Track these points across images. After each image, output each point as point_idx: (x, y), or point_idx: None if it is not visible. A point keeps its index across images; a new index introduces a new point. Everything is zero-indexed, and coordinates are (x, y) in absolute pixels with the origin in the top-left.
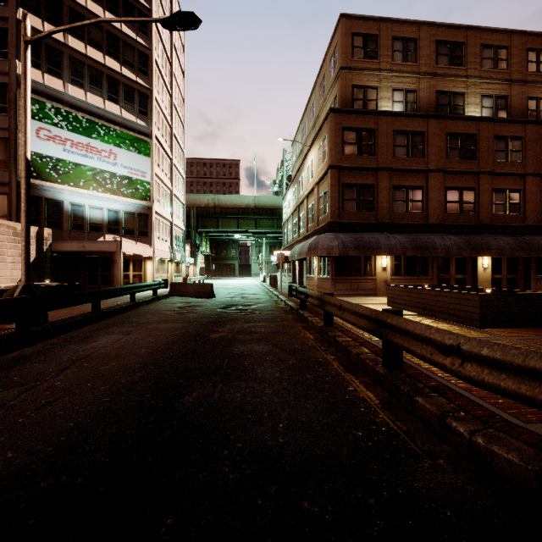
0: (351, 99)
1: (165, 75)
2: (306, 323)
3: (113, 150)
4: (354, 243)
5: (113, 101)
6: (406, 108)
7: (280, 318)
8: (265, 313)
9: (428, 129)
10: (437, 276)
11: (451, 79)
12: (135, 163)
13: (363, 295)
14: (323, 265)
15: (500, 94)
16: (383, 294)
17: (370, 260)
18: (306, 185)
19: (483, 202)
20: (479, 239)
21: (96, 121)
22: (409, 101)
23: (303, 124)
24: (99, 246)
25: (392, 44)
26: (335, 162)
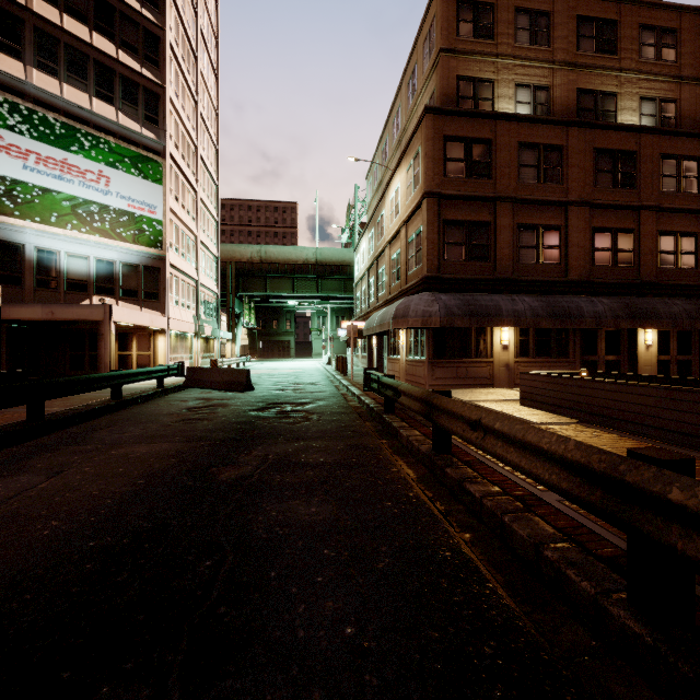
0: (455, 97)
1: (187, 72)
2: (396, 440)
3: (105, 171)
4: (463, 308)
5: (104, 99)
6: (534, 113)
7: (352, 429)
8: (327, 420)
9: (569, 141)
10: (580, 357)
11: (599, 72)
12: (140, 193)
13: (475, 385)
14: (415, 341)
15: (667, 97)
16: (503, 384)
17: (484, 334)
18: (388, 227)
19: (645, 251)
20: (643, 303)
21: (77, 127)
22: (539, 102)
23: (383, 144)
24: (76, 312)
25: (515, 18)
26: (434, 187)
